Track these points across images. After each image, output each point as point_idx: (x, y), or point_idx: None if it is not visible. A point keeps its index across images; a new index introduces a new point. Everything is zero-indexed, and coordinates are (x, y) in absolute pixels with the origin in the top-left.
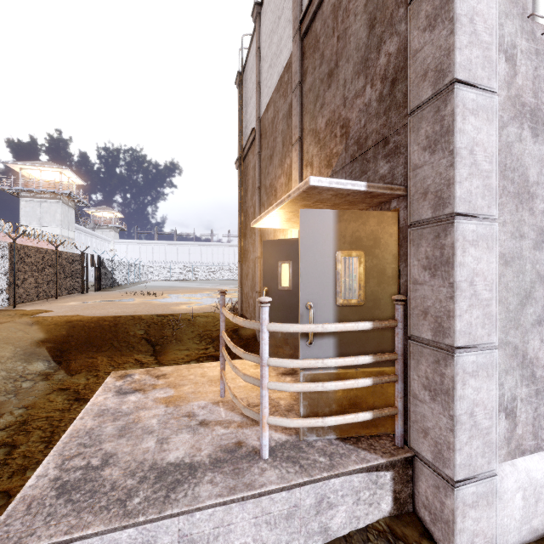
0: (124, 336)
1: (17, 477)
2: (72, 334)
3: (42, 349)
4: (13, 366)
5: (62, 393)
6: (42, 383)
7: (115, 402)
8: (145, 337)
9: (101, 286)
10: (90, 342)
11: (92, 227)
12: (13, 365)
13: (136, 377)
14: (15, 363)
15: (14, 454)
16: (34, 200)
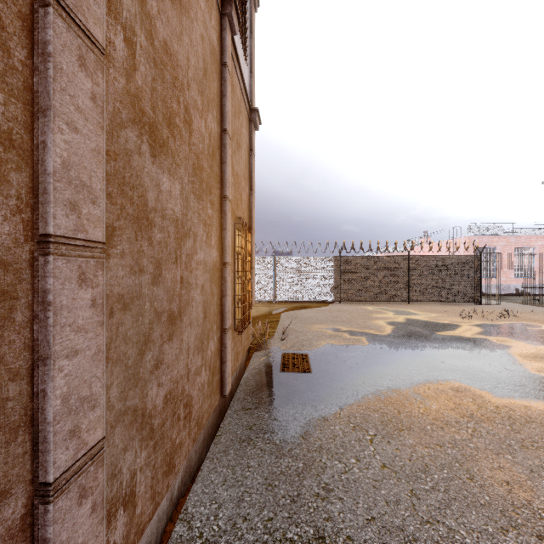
0: None
1: None
2: None
3: None
4: None
5: None
6: None
7: None
8: None
9: None
10: None
11: None
12: None
13: None
14: None
15: None
16: None
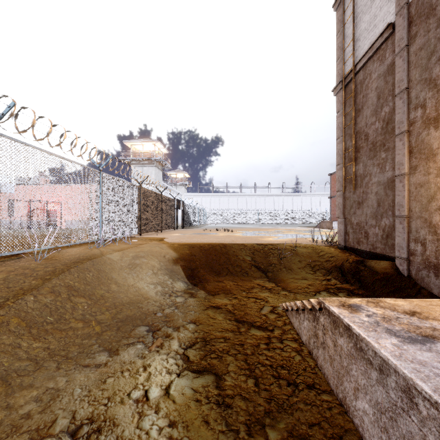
0: (235, 261)
1: (259, 439)
2: (194, 256)
3: (177, 267)
4: (163, 279)
5: (217, 312)
6: (192, 298)
7: (436, 359)
8: (254, 264)
9: (184, 225)
10: (210, 264)
11: (170, 185)
12: (163, 279)
13: (374, 311)
14: (164, 277)
15: (226, 390)
16: (139, 166)
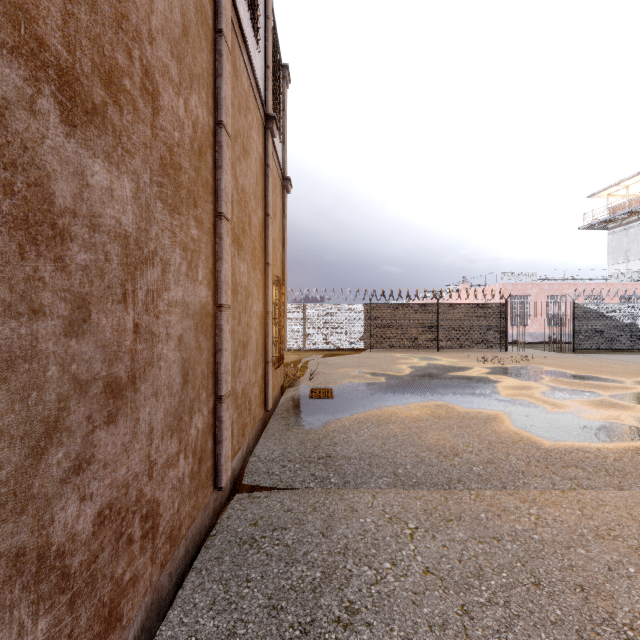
0: None
1: None
2: None
3: None
4: None
5: None
6: None
7: None
8: None
9: (583, 346)
10: None
11: None
12: None
13: None
14: None
15: None
16: (620, 229)
